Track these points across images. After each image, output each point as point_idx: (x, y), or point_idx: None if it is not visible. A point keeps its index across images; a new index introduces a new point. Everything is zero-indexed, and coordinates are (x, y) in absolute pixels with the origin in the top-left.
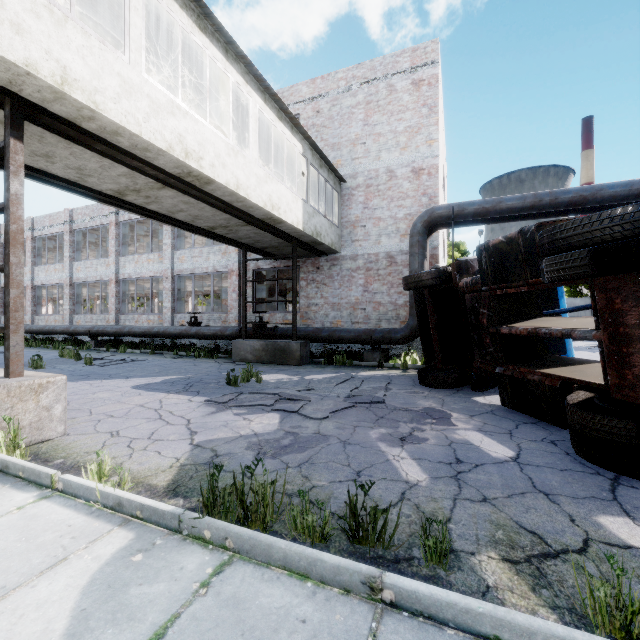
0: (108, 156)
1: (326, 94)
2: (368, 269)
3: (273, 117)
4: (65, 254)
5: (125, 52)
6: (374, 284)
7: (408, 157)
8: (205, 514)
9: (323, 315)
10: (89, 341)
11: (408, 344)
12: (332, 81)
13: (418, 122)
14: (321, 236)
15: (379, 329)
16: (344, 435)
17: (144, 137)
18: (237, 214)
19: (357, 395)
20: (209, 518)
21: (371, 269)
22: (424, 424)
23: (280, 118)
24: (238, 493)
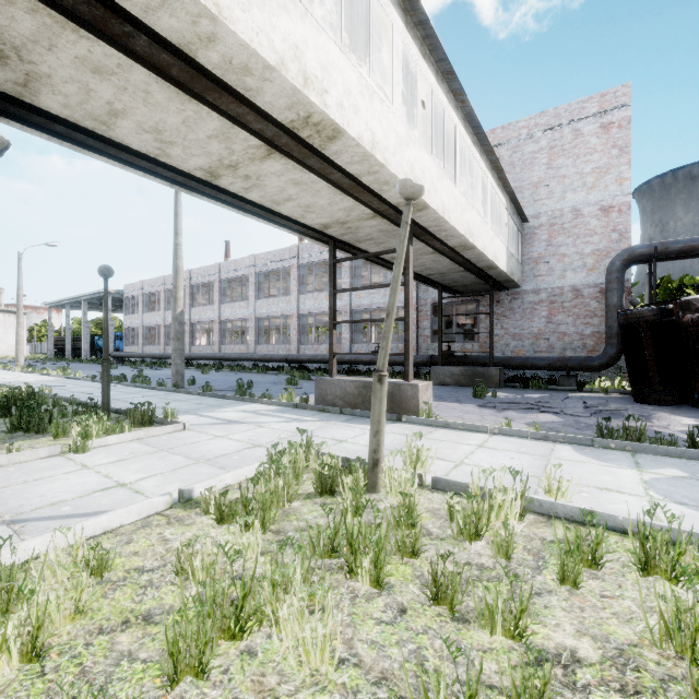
0: (423, 241)
1: (506, 142)
2: (552, 302)
3: (495, 186)
4: (250, 293)
5: (455, 181)
6: (558, 316)
7: (596, 196)
8: (607, 438)
9: (503, 345)
10: (285, 367)
11: (596, 372)
12: (513, 130)
13: (607, 163)
14: (513, 275)
15: (574, 357)
16: (619, 424)
17: (459, 231)
18: (465, 265)
19: (592, 407)
20: (610, 439)
21: (555, 302)
22: (673, 422)
23: (497, 185)
24: (623, 429)
